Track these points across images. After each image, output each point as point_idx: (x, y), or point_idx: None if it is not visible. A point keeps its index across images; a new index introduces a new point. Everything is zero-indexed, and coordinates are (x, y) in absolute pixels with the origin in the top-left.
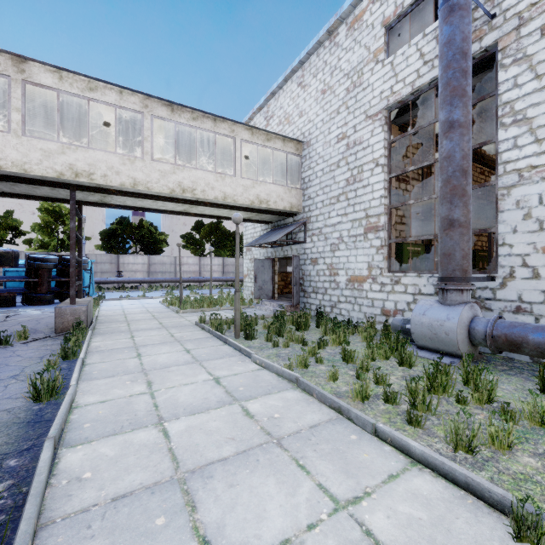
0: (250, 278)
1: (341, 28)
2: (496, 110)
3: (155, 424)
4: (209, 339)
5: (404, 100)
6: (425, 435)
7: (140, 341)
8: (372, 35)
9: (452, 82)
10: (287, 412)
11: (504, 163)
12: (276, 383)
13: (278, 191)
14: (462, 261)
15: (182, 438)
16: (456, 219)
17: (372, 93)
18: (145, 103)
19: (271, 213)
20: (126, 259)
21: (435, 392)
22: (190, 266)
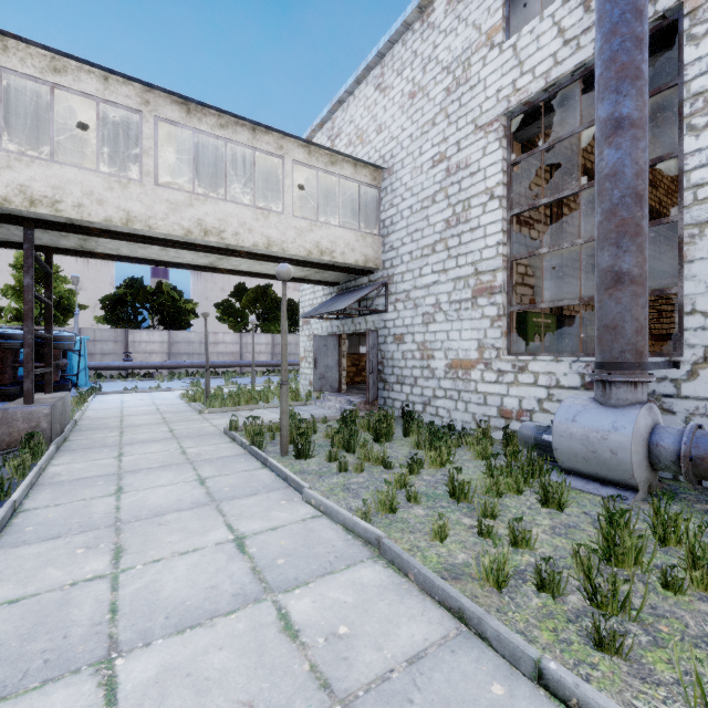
0: (308, 362)
1: (439, 1)
2: (680, 107)
3: (96, 663)
4: (241, 458)
5: (532, 100)
6: (636, 679)
7: (129, 464)
8: (484, 7)
9: (620, 56)
10: (362, 620)
11: (694, 188)
12: (342, 547)
13: (346, 237)
14: (636, 337)
15: (143, 706)
16: (627, 271)
17: (484, 92)
18: (144, 98)
19: (337, 269)
20: (137, 335)
21: (619, 564)
22: (227, 345)
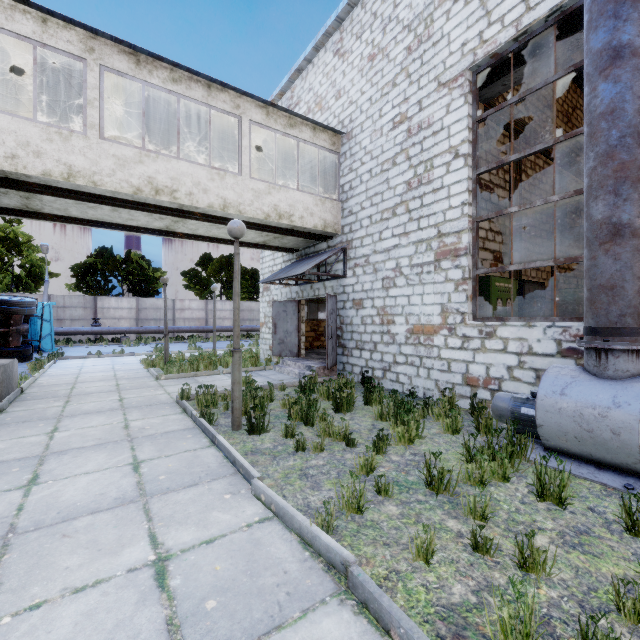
0: (268, 327)
1: None
2: None
3: None
4: (188, 433)
5: (500, 51)
6: None
7: (59, 442)
8: None
9: None
10: None
11: None
12: (297, 575)
13: (305, 201)
14: (638, 298)
15: None
16: (627, 222)
17: (448, 47)
18: (88, 44)
19: (295, 234)
20: (106, 302)
21: None
22: (193, 311)
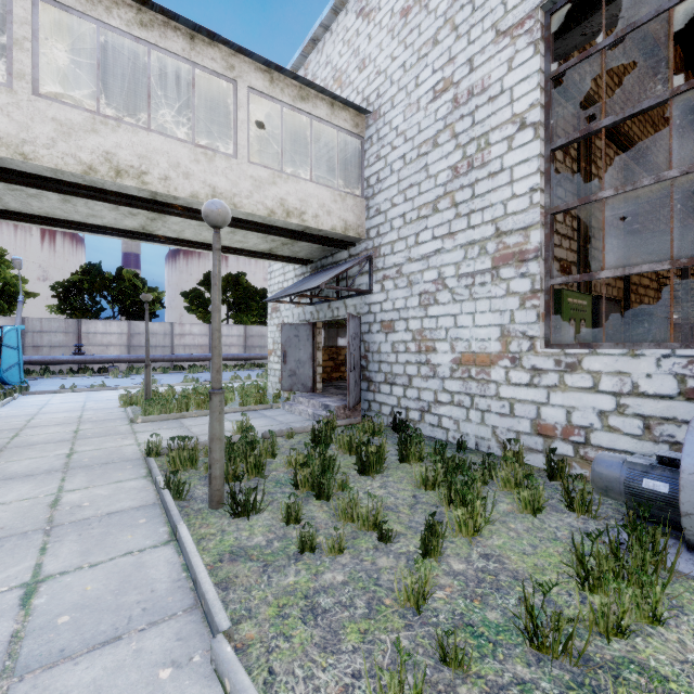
0: (278, 355)
1: None
2: None
3: None
4: (142, 515)
5: None
6: None
7: None
8: None
9: None
10: None
11: None
12: None
13: (321, 196)
14: None
15: None
16: None
17: None
18: None
19: (309, 239)
20: (92, 326)
21: None
22: (195, 337)
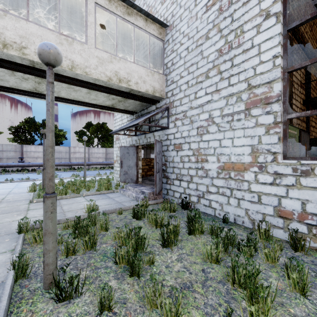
0: (119, 163)
1: None
2: None
3: None
4: None
5: None
6: None
7: None
8: None
9: None
10: None
11: None
12: None
13: (139, 71)
14: None
15: None
16: None
17: None
18: None
19: (133, 98)
20: (28, 148)
21: None
22: (81, 153)
